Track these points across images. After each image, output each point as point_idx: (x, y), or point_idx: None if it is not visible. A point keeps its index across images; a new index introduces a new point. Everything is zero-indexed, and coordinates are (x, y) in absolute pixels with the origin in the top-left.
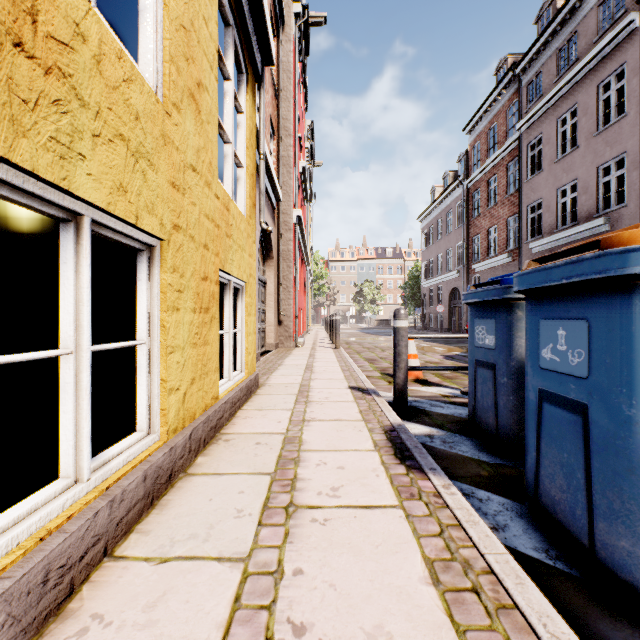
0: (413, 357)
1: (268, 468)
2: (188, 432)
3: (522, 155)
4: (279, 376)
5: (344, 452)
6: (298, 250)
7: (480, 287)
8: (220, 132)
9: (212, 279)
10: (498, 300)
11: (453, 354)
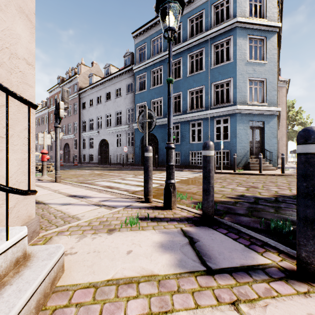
0: None
1: None
2: None
3: None
4: None
5: None
6: None
7: None
8: None
9: None
10: None
11: None
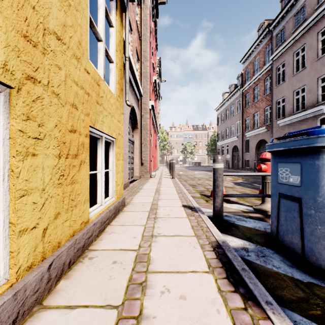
0: None
1: (117, 298)
2: (46, 264)
3: (273, 73)
4: (139, 197)
5: (184, 274)
6: (152, 125)
7: (282, 139)
8: (93, 30)
9: (81, 132)
10: (306, 148)
11: (239, 182)
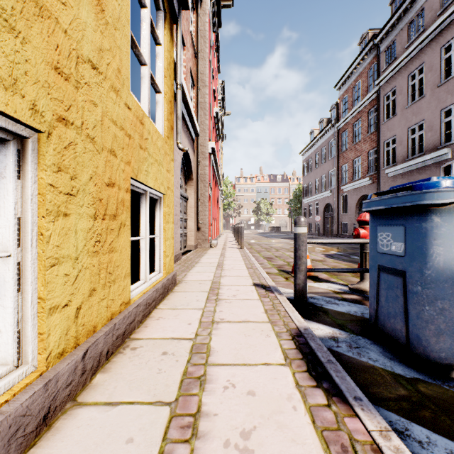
0: None
1: (169, 393)
2: (80, 352)
3: (380, 104)
4: (195, 273)
5: (253, 367)
6: (212, 174)
7: (383, 195)
8: (135, 52)
9: (121, 186)
10: (410, 206)
11: (332, 253)
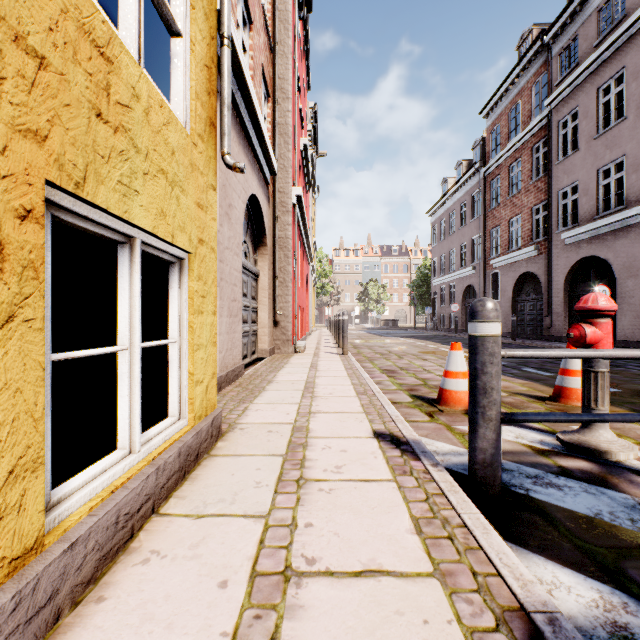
0: (463, 376)
1: None
2: None
3: (552, 134)
4: (263, 405)
5: None
6: (299, 240)
7: None
8: None
9: None
10: None
11: None
